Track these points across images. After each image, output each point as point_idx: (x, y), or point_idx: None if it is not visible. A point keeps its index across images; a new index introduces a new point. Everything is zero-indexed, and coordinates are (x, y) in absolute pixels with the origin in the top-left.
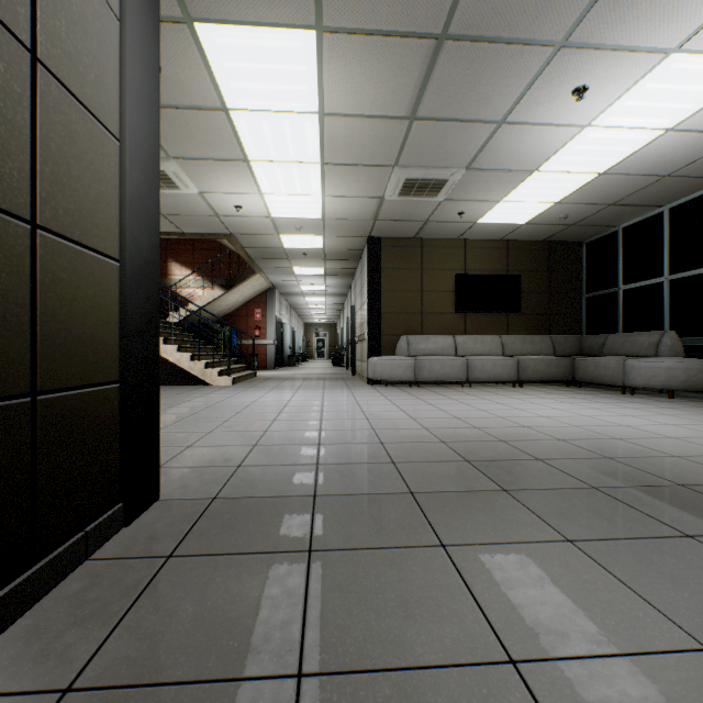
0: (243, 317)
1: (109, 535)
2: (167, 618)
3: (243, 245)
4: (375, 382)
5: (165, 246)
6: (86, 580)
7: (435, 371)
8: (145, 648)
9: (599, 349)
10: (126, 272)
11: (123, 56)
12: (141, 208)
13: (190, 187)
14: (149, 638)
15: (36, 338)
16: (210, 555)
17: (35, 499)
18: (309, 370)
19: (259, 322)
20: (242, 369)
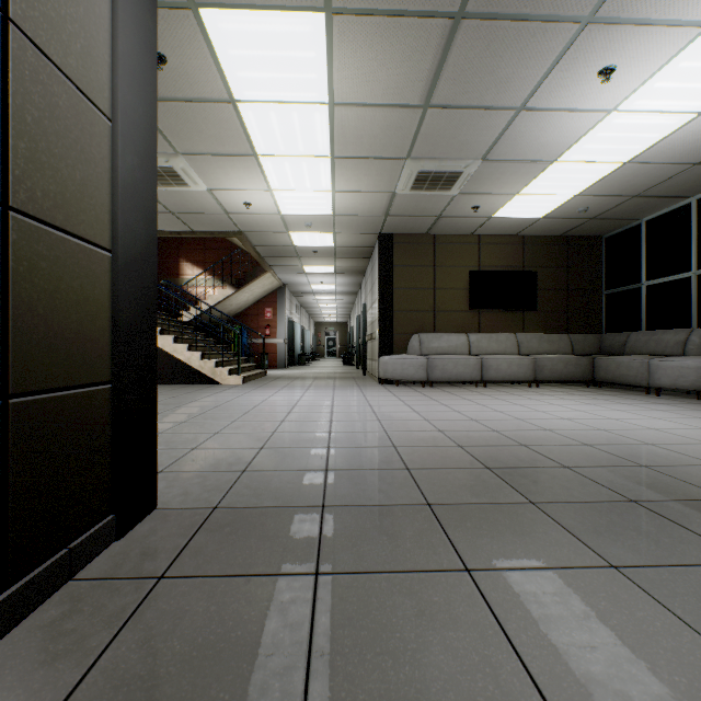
0: (253, 316)
1: (97, 550)
2: (150, 659)
3: (253, 243)
4: (386, 382)
5: (177, 246)
6: (65, 605)
7: (448, 371)
8: (120, 699)
9: (620, 348)
10: (118, 264)
11: (115, 28)
12: (135, 194)
13: (199, 184)
14: (127, 686)
15: (8, 334)
16: (205, 576)
17: (6, 515)
18: (319, 369)
19: (270, 321)
20: (252, 368)
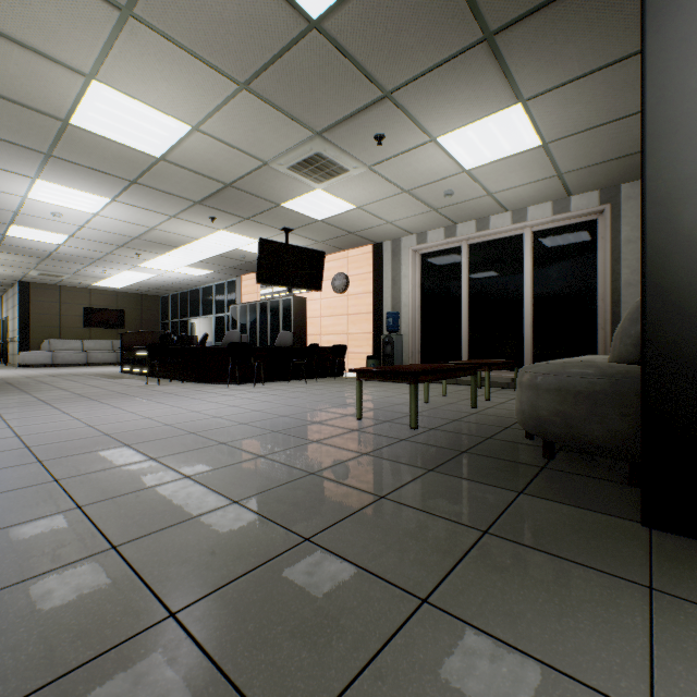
0: None
1: None
2: None
3: None
4: (25, 367)
5: None
6: None
7: (67, 359)
8: None
9: None
10: None
11: None
12: None
13: None
14: None
15: None
16: None
17: None
18: None
19: None
20: None
